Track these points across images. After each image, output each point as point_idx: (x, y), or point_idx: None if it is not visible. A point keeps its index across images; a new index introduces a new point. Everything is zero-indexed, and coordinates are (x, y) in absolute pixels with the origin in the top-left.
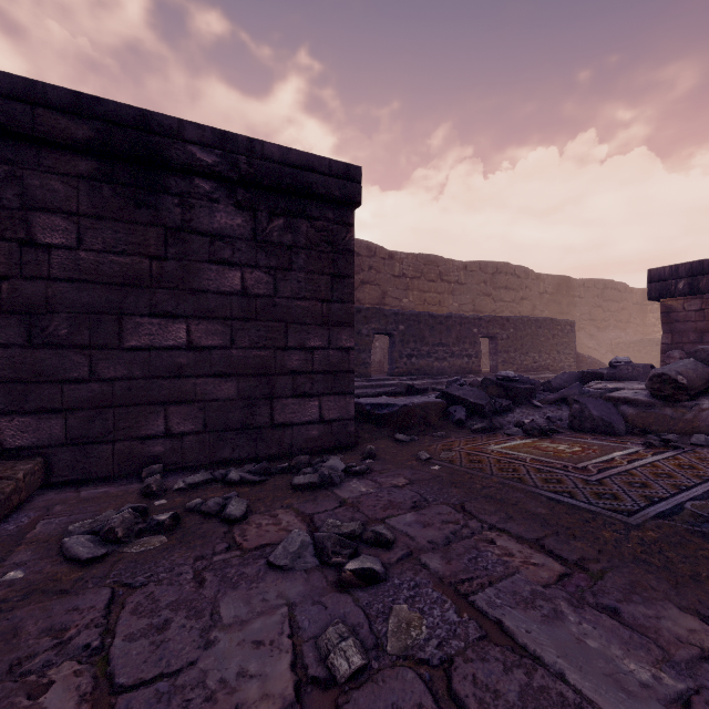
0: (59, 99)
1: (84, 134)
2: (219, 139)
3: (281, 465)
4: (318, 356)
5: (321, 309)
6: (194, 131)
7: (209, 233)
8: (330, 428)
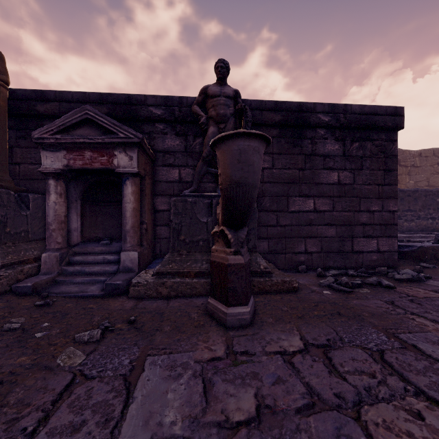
0: (270, 106)
1: (278, 118)
2: (331, 108)
3: (370, 271)
4: (376, 215)
5: (378, 189)
6: (320, 107)
7: (323, 155)
8: (383, 255)
